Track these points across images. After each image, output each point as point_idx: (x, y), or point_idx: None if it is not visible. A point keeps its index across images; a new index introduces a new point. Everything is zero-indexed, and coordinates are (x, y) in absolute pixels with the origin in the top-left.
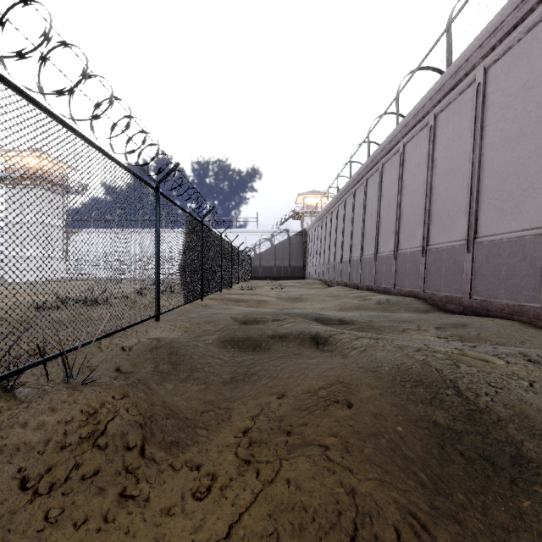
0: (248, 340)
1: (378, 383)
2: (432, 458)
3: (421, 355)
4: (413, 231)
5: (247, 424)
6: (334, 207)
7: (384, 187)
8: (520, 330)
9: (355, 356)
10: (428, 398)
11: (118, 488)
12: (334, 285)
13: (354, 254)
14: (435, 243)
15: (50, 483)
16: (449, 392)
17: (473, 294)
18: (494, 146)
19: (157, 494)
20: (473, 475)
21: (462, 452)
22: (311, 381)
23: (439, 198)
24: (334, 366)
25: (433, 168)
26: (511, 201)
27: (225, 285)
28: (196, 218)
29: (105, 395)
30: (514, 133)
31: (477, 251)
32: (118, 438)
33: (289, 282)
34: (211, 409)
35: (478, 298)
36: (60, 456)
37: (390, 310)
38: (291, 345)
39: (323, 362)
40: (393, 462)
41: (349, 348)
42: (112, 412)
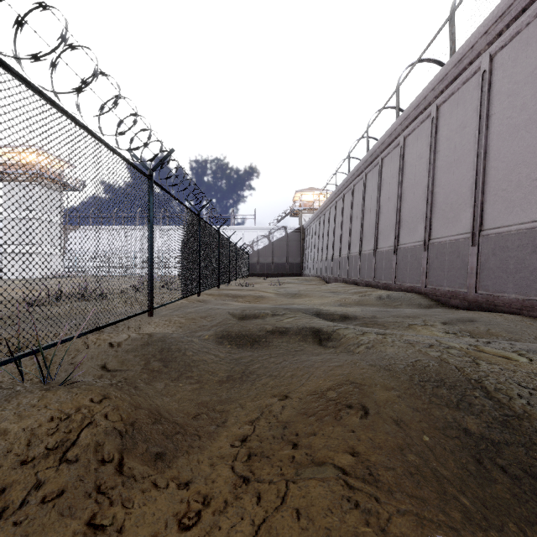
0: (246, 336)
1: (394, 383)
2: (469, 476)
3: (435, 351)
4: (414, 225)
5: (246, 431)
6: (333, 203)
7: (383, 182)
8: (531, 326)
9: (362, 352)
10: (454, 401)
11: (85, 516)
12: (333, 282)
13: (353, 250)
14: (438, 237)
15: (1, 510)
16: (477, 394)
17: (479, 288)
18: (500, 136)
19: (133, 524)
20: (523, 498)
21: (505, 468)
22: (317, 381)
23: (442, 191)
24: (342, 363)
25: (435, 161)
26: (520, 192)
27: (223, 281)
28: (192, 211)
29: (82, 397)
30: (523, 121)
31: (482, 245)
32: (91, 450)
33: (287, 279)
34: (204, 412)
35: (484, 293)
36: (18, 475)
37: (392, 305)
38: (292, 341)
39: (328, 359)
40: (428, 485)
41: (355, 344)
42: (87, 417)
